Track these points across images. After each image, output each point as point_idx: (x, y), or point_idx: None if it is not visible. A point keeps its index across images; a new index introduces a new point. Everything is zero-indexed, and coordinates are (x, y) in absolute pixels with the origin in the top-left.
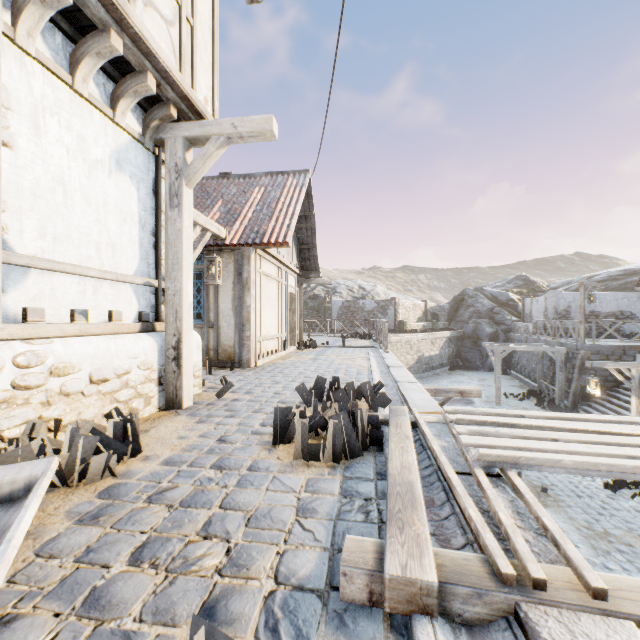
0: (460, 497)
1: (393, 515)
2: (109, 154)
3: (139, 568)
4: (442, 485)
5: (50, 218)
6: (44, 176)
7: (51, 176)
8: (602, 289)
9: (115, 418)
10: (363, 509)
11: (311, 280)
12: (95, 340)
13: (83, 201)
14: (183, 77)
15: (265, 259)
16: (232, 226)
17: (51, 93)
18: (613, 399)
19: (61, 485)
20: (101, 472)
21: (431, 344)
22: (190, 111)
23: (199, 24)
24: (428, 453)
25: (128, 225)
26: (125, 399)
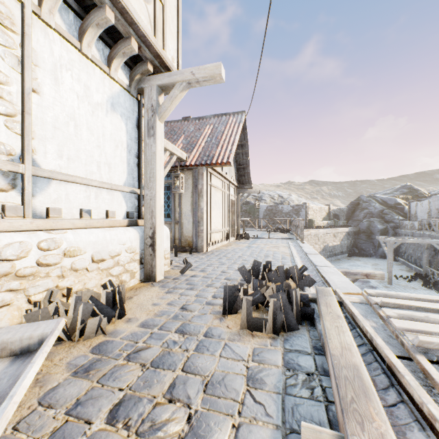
0: (413, 388)
1: (347, 405)
2: (106, 99)
3: (114, 428)
4: (381, 367)
5: (65, 144)
6: (61, 114)
7: (66, 114)
8: None
9: (108, 288)
10: (307, 384)
11: (245, 190)
12: (96, 231)
13: (88, 132)
14: (156, 40)
15: (213, 175)
16: (191, 152)
17: (66, 55)
18: None
19: (67, 339)
20: (95, 331)
21: (334, 237)
22: (161, 67)
23: (168, 3)
24: (358, 332)
25: (119, 150)
26: (116, 274)
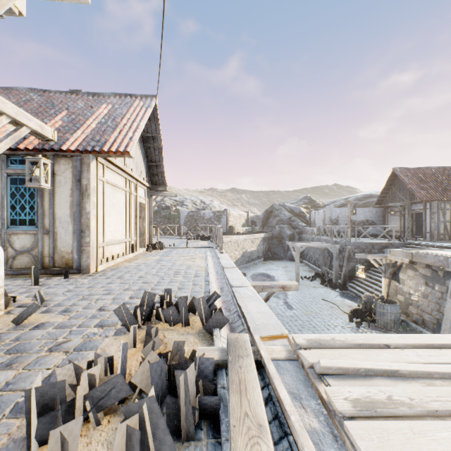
0: None
1: None
2: None
3: None
4: None
5: None
6: None
7: None
8: (353, 206)
9: None
10: None
11: (159, 193)
12: None
13: None
14: None
15: (110, 169)
16: (73, 134)
17: None
18: (367, 278)
19: None
20: None
21: (252, 243)
22: None
23: None
24: (293, 448)
25: None
26: None
